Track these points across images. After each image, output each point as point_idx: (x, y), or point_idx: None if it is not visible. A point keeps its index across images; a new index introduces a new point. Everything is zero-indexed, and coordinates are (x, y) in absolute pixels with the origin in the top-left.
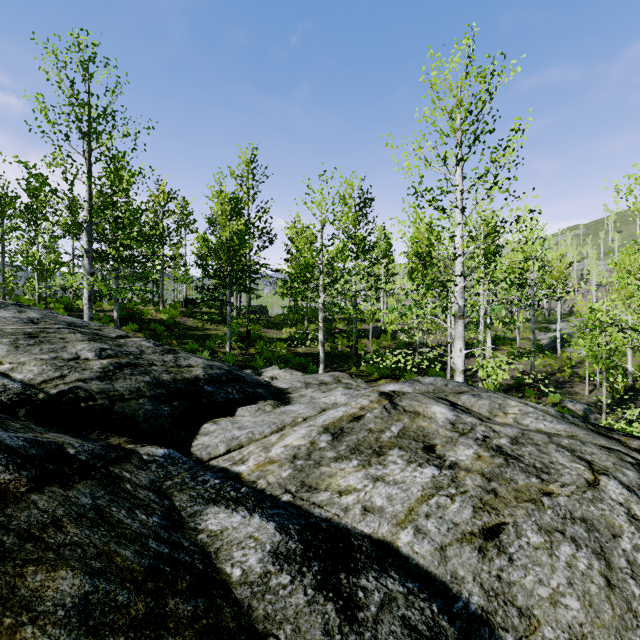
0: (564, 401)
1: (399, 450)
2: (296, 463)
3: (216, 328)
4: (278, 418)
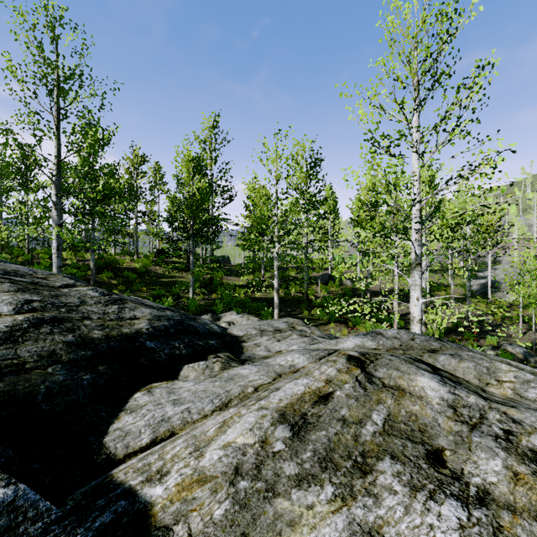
0: (503, 344)
1: (392, 461)
2: (238, 486)
3: (183, 275)
4: (224, 387)
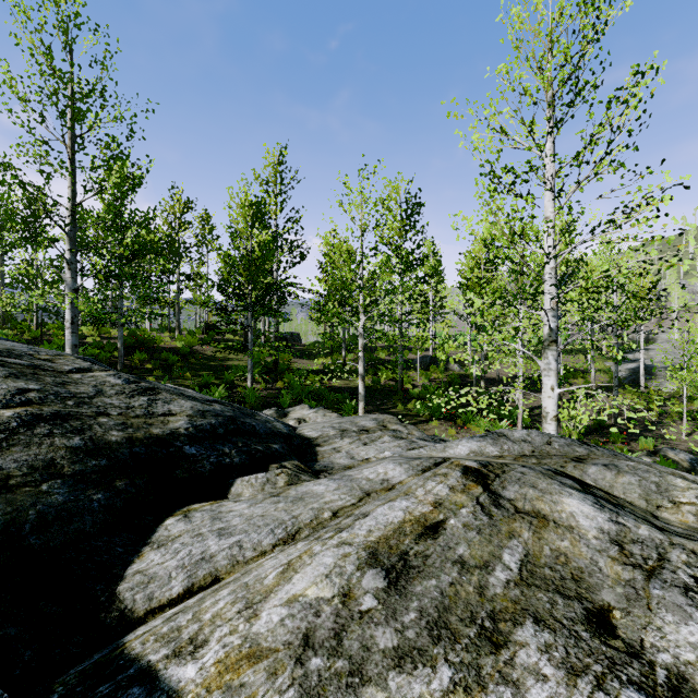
0: (663, 449)
1: (536, 627)
2: (308, 665)
3: (239, 358)
4: (290, 511)
